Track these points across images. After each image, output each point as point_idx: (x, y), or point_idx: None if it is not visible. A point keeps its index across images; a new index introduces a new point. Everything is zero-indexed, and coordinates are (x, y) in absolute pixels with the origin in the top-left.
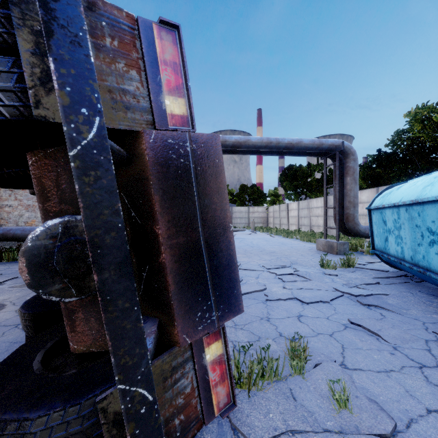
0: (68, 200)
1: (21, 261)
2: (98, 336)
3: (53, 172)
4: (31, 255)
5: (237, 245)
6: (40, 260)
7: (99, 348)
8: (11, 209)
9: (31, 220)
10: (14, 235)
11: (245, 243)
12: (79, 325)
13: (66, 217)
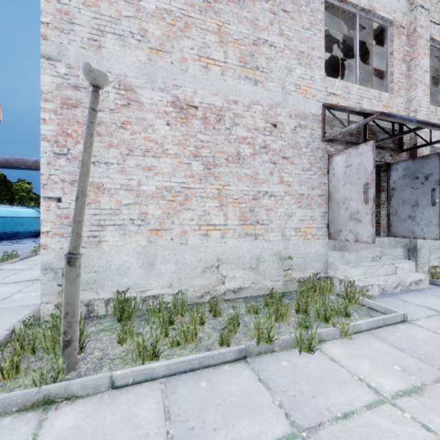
0: None
1: None
2: None
3: None
4: None
5: None
6: None
7: None
8: None
9: None
10: None
11: None
12: None
13: None
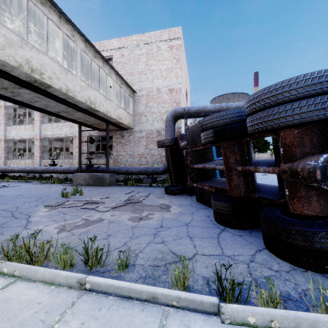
0: (315, 147)
1: (317, 171)
2: (323, 208)
3: (309, 135)
4: (321, 169)
5: (262, 182)
6: (323, 171)
7: (323, 214)
8: (122, 156)
9: (132, 163)
10: (131, 171)
11: (268, 181)
12: (313, 203)
13: (327, 154)
